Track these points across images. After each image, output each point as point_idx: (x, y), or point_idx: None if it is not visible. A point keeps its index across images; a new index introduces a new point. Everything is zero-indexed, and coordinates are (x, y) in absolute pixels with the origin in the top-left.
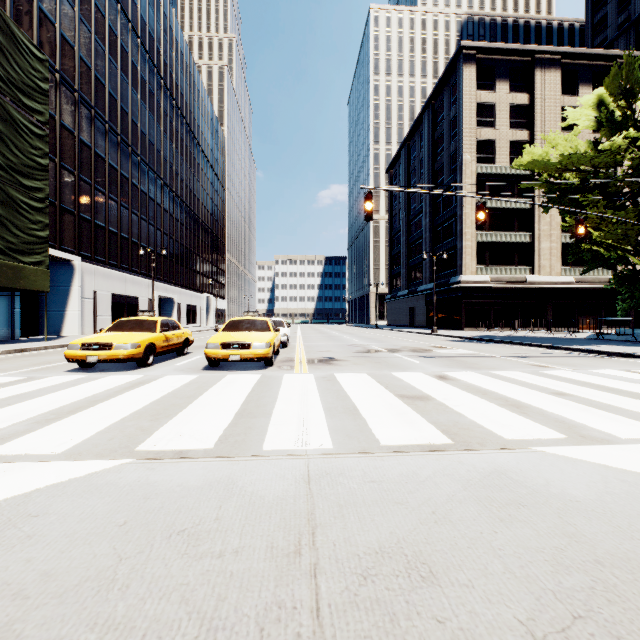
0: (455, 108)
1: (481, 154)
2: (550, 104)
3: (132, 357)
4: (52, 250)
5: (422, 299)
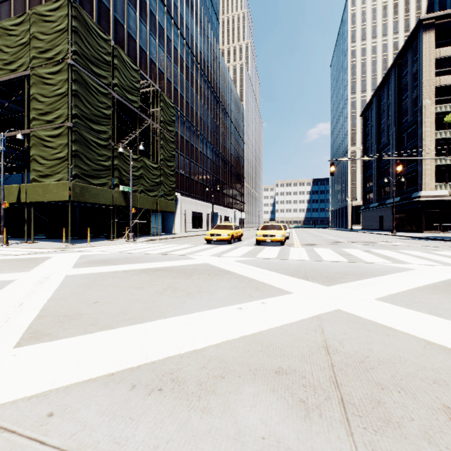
0: (416, 65)
1: (440, 97)
2: None
3: (227, 239)
4: None
5: (389, 209)
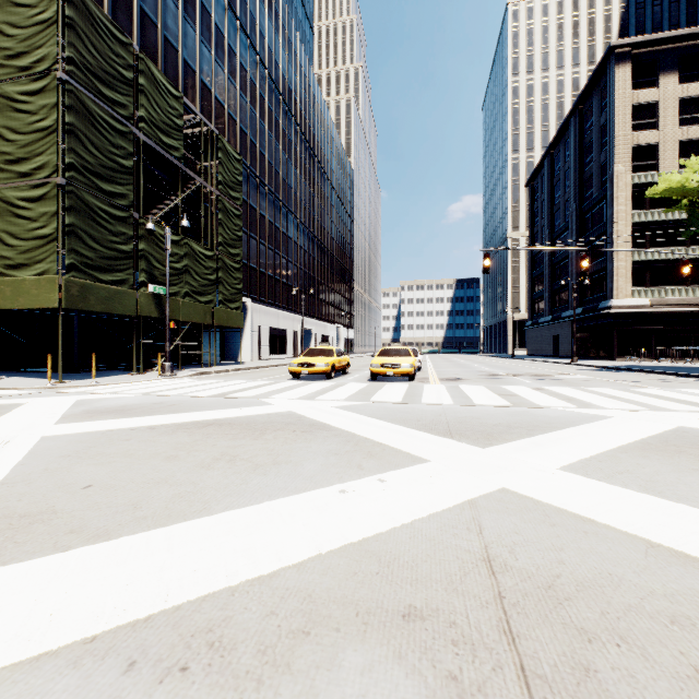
0: (606, 113)
1: (639, 161)
2: None
3: (326, 372)
4: None
5: (567, 326)
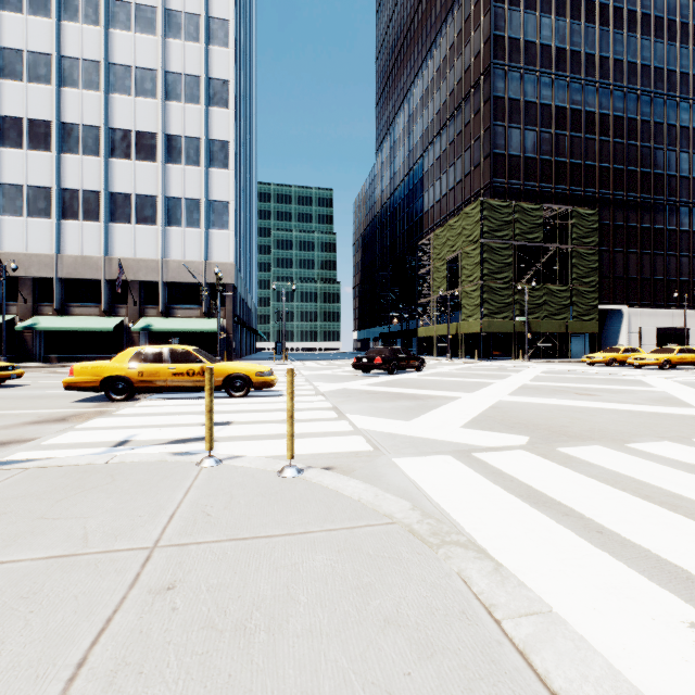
0: None
1: None
2: None
3: (601, 362)
4: (606, 306)
5: None
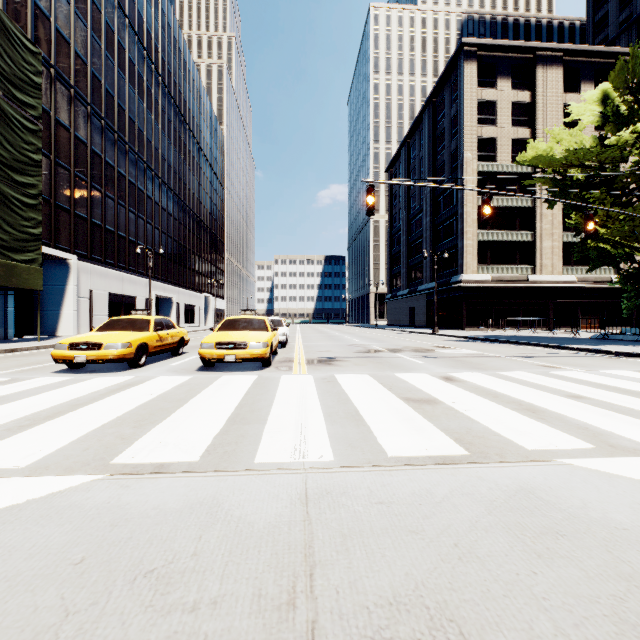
0: (456, 106)
1: (482, 152)
2: (552, 102)
3: (123, 357)
4: (47, 248)
5: (422, 299)
